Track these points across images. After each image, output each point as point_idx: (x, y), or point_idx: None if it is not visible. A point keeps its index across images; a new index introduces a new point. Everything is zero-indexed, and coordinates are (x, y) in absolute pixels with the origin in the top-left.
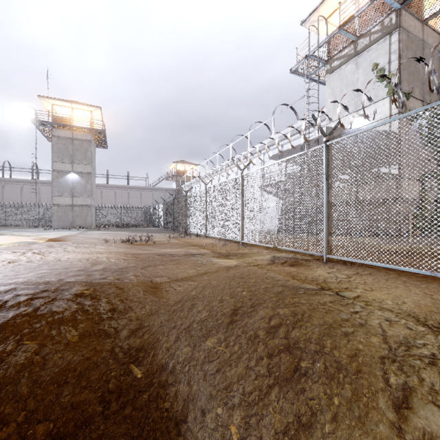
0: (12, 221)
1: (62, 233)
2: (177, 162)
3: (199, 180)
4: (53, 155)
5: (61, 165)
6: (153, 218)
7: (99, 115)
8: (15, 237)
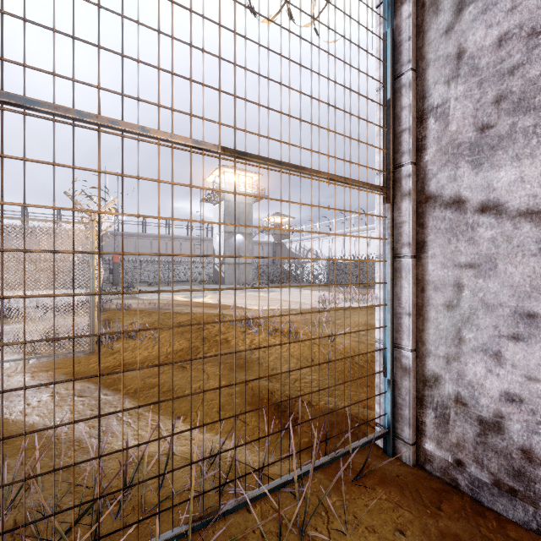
0: (146, 277)
1: (298, 289)
2: (276, 215)
3: (319, 237)
4: (225, 217)
5: (230, 227)
6: (295, 275)
7: (254, 179)
8: (309, 293)
